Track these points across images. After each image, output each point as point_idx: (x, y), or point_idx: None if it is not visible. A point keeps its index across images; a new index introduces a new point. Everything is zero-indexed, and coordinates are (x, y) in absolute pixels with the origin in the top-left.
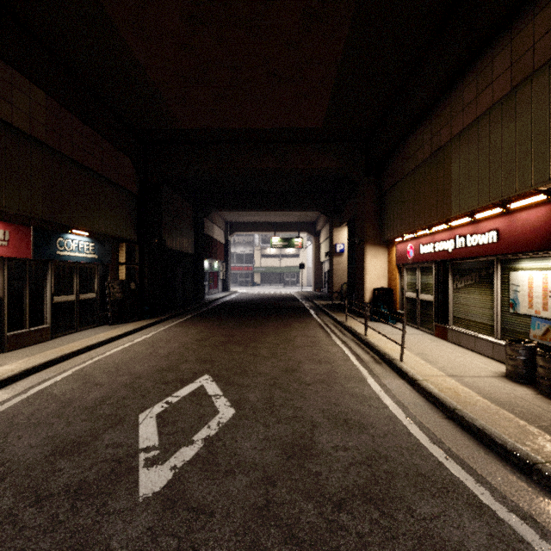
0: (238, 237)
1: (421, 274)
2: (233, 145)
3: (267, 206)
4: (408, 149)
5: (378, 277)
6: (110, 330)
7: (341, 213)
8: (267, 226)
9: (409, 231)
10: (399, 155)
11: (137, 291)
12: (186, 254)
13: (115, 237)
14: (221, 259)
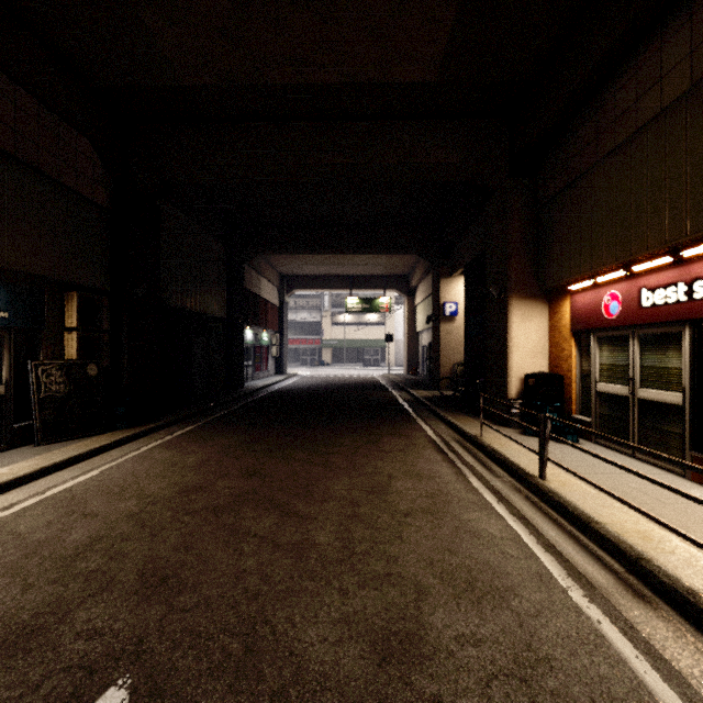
0: (300, 298)
1: (642, 348)
2: (278, 125)
3: (338, 245)
4: (613, 102)
5: (532, 354)
6: (23, 459)
7: (453, 256)
8: (339, 281)
9: (614, 263)
10: (587, 122)
11: (101, 379)
12: (212, 318)
13: (57, 280)
14: (274, 328)
